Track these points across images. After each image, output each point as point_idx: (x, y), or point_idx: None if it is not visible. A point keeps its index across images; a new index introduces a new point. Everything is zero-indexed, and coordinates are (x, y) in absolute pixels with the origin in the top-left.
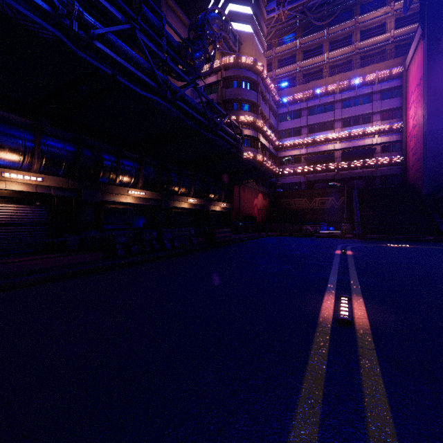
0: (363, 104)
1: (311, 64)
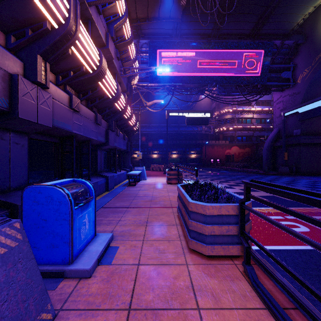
0: None
1: None
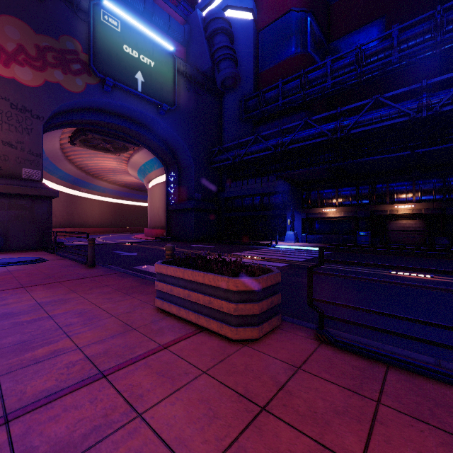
0: None
1: None
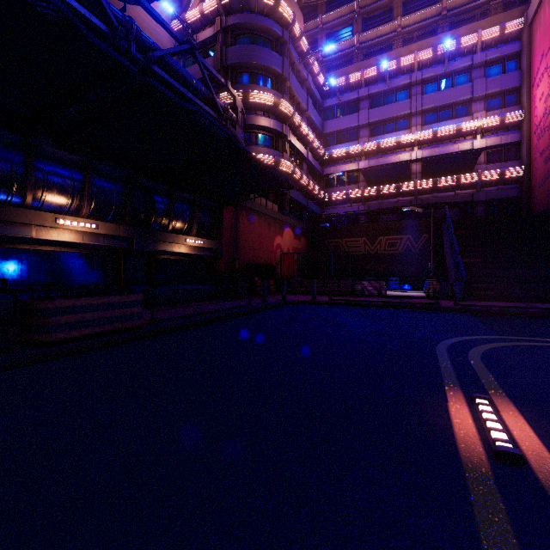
0: (456, 86)
1: (376, 37)
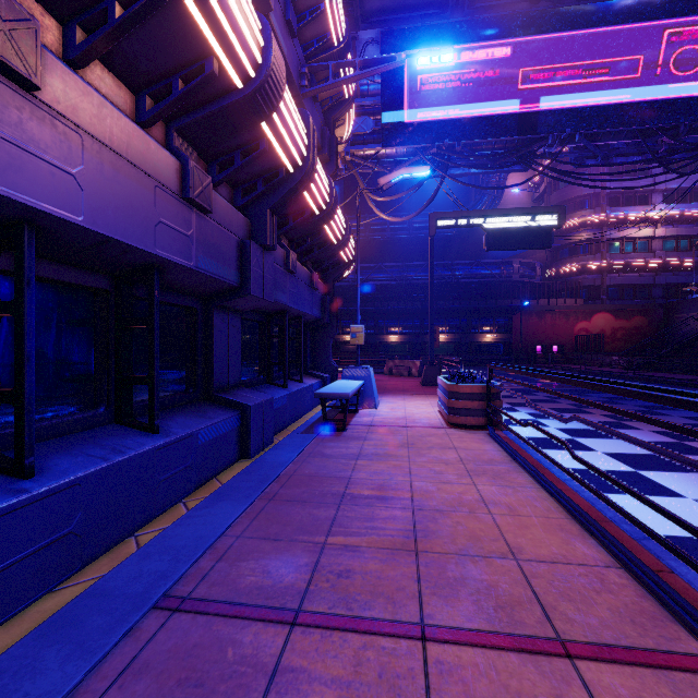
0: None
1: None
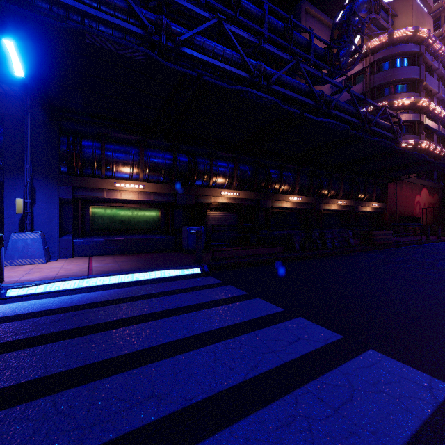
0: None
1: None
